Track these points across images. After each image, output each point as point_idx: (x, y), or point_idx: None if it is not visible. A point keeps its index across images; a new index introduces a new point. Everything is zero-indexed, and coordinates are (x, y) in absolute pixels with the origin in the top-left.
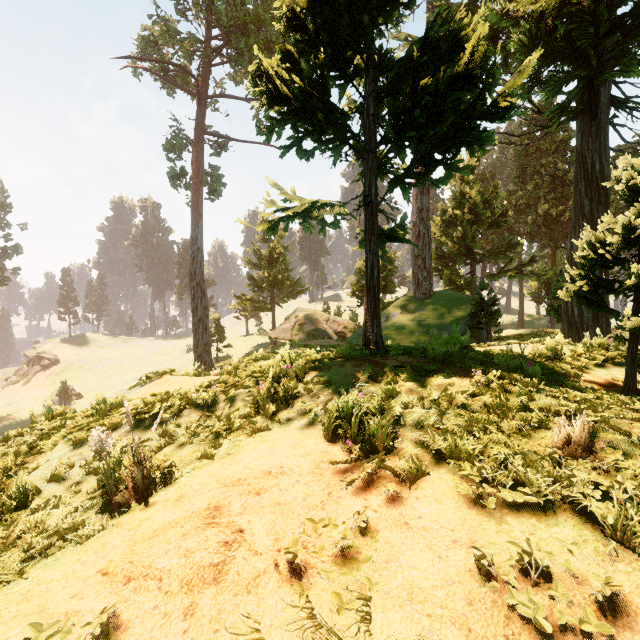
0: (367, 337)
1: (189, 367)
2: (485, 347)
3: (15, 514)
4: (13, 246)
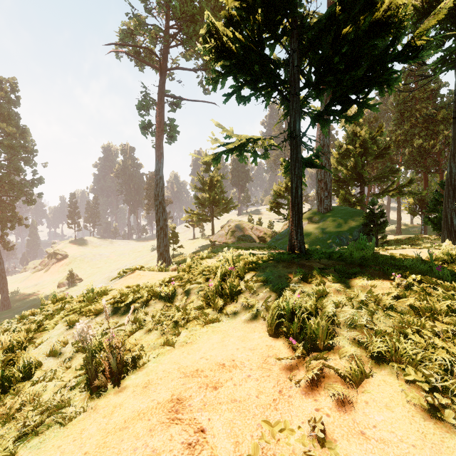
0: (292, 243)
1: (154, 261)
2: (387, 251)
3: (21, 384)
4: (38, 178)
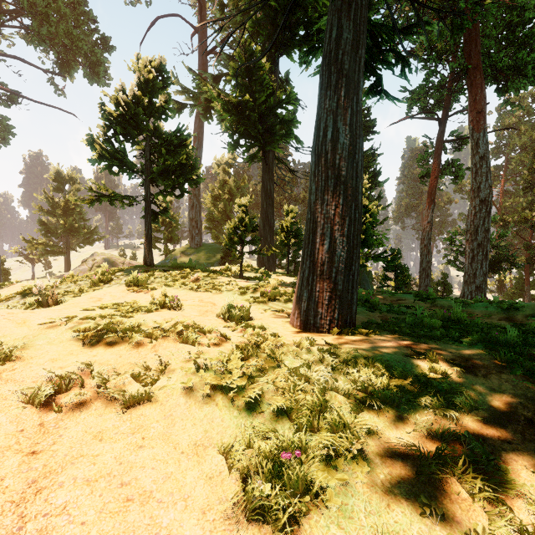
0: (146, 260)
1: None
2: None
3: None
4: None
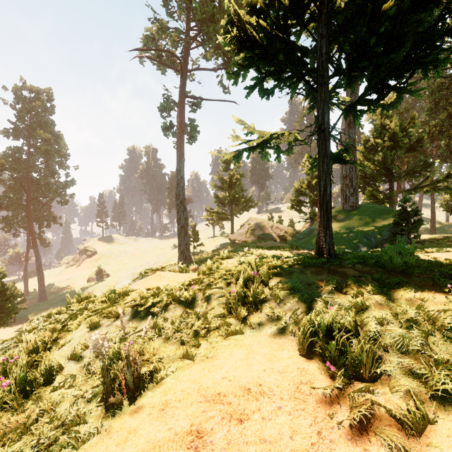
0: (320, 246)
1: (175, 259)
2: (429, 255)
3: (42, 389)
4: (70, 180)
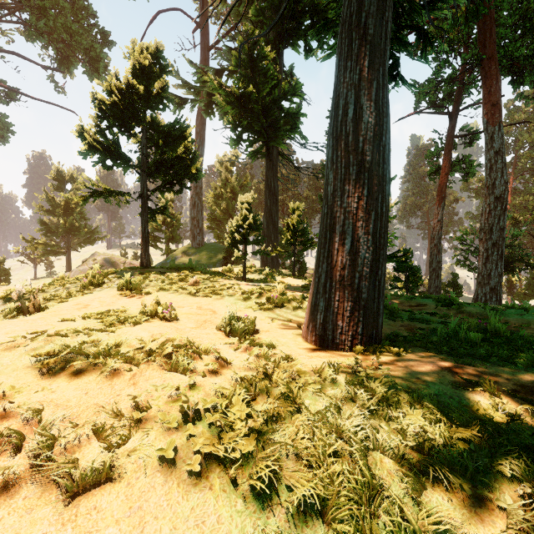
0: (142, 261)
1: None
2: None
3: None
4: None
